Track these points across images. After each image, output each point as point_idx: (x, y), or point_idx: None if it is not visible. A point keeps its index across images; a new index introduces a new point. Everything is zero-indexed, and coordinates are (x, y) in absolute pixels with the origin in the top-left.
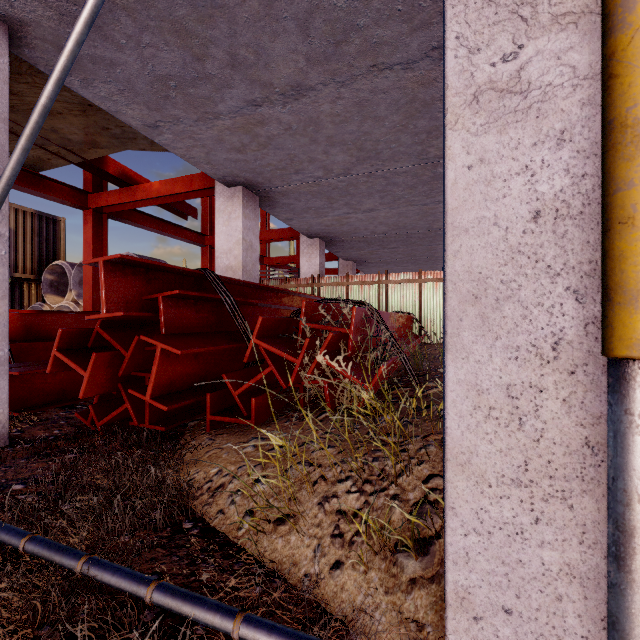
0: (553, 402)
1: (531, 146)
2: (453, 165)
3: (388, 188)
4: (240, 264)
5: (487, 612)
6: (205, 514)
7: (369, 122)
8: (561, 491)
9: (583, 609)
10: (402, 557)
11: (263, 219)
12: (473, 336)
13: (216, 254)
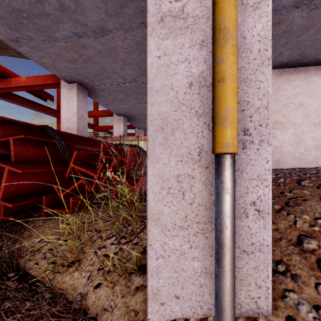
0: (198, 183)
1: (188, 47)
2: (151, 55)
3: None
4: (75, 126)
5: (167, 299)
6: (25, 266)
7: (143, 54)
8: (202, 230)
9: (212, 290)
10: (133, 276)
11: (94, 105)
12: (161, 149)
13: (61, 120)
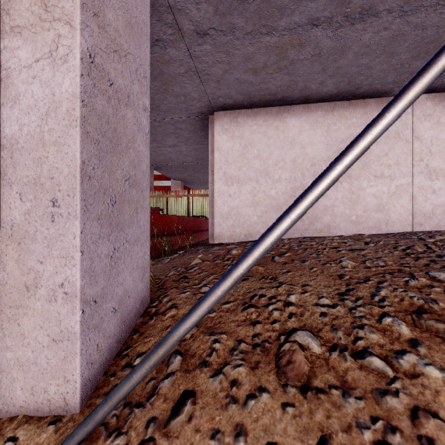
0: (11, 261)
1: (2, 104)
2: None
3: (178, 131)
4: None
5: None
6: None
7: None
8: (15, 315)
9: (24, 384)
10: None
11: None
12: None
13: None
